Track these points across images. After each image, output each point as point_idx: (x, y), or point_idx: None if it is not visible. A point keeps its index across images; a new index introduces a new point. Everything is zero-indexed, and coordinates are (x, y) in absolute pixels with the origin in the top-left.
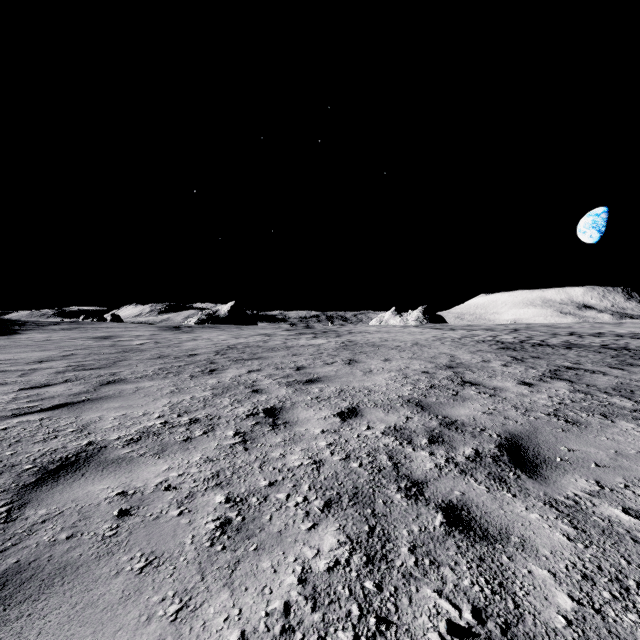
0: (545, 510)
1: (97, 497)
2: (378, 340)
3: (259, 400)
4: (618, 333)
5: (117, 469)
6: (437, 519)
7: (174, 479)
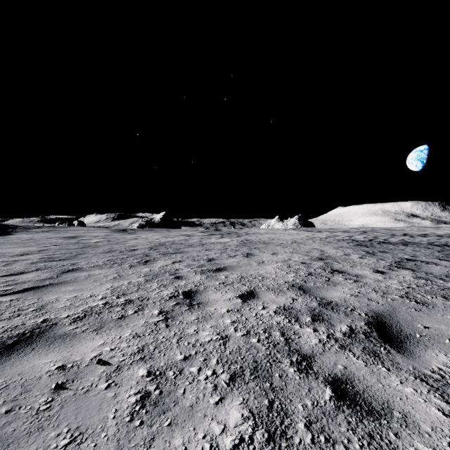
0: (417, 384)
1: (40, 370)
2: (267, 239)
3: (179, 285)
4: (438, 234)
5: (61, 344)
6: (326, 393)
7: (106, 353)
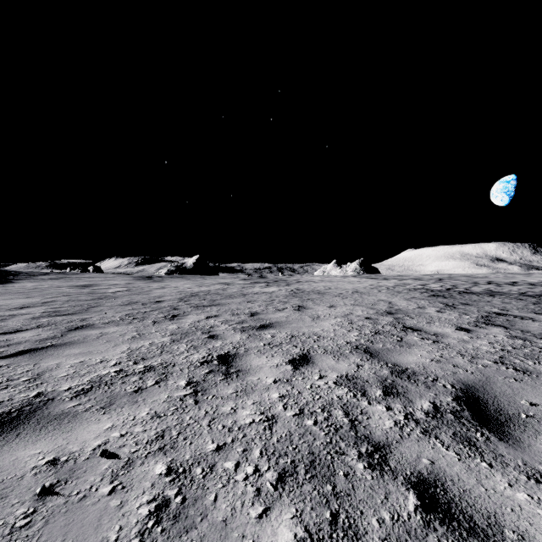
0: (532, 487)
1: (24, 466)
2: (323, 288)
3: (214, 346)
4: (530, 282)
5: (57, 427)
6: (410, 501)
7: (114, 441)
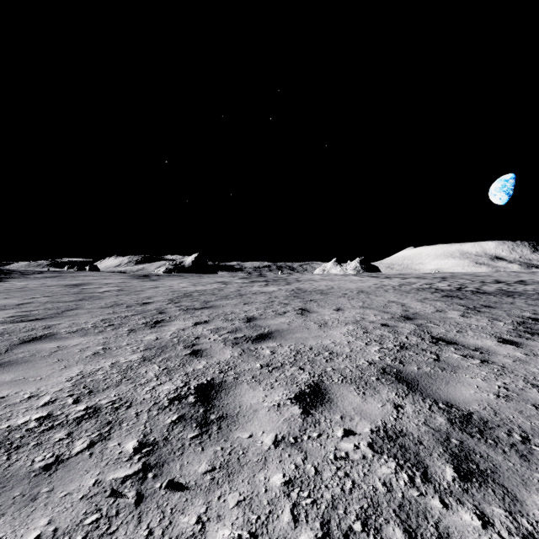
0: None
1: None
2: (325, 288)
3: (195, 369)
4: None
5: None
6: None
7: None
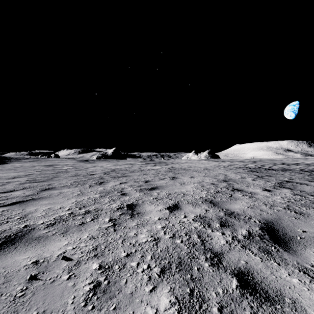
0: (301, 276)
1: (19, 265)
2: (187, 167)
3: (124, 199)
4: (306, 163)
5: (37, 244)
6: (233, 283)
7: (69, 251)
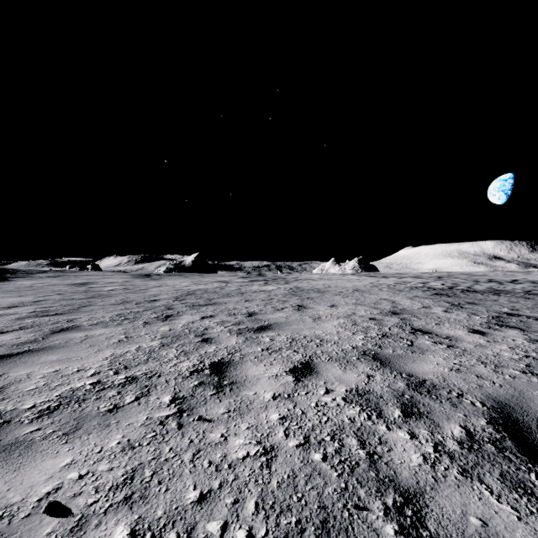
0: None
1: None
2: (322, 286)
3: (207, 352)
4: (531, 280)
5: (1, 464)
6: None
7: (69, 486)
